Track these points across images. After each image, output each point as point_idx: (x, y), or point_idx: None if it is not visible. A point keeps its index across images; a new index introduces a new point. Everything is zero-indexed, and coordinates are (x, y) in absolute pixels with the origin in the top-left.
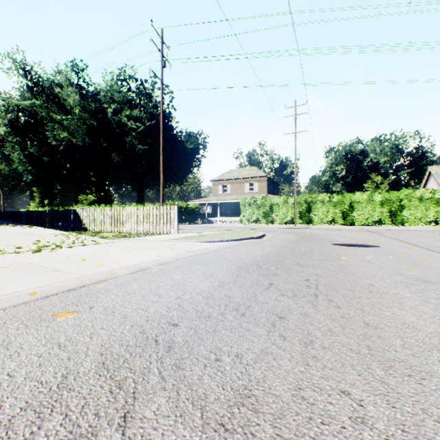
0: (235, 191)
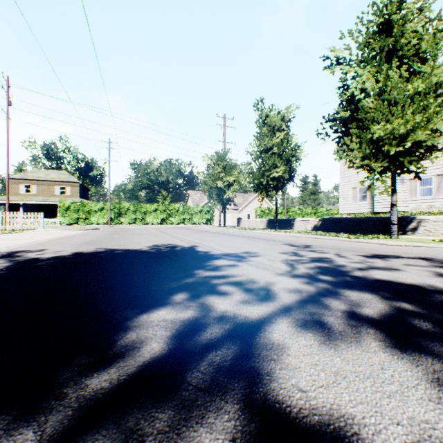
0: (43, 192)
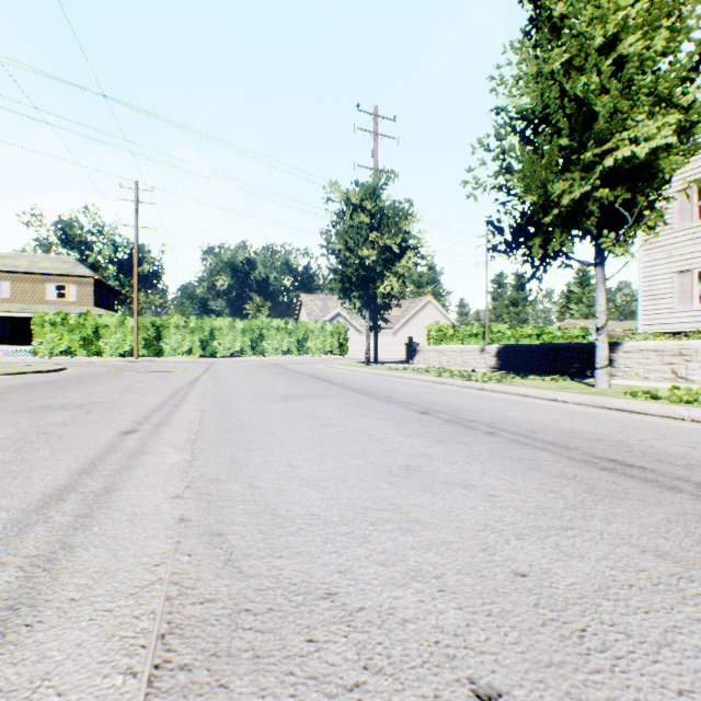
0: (23, 296)
